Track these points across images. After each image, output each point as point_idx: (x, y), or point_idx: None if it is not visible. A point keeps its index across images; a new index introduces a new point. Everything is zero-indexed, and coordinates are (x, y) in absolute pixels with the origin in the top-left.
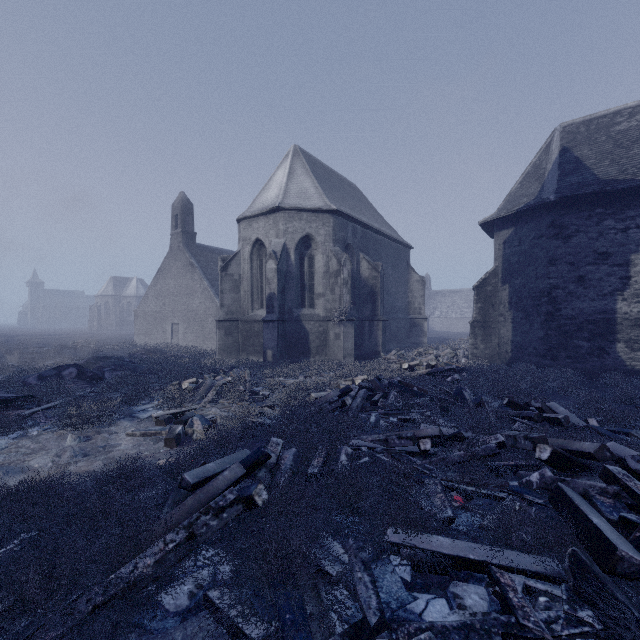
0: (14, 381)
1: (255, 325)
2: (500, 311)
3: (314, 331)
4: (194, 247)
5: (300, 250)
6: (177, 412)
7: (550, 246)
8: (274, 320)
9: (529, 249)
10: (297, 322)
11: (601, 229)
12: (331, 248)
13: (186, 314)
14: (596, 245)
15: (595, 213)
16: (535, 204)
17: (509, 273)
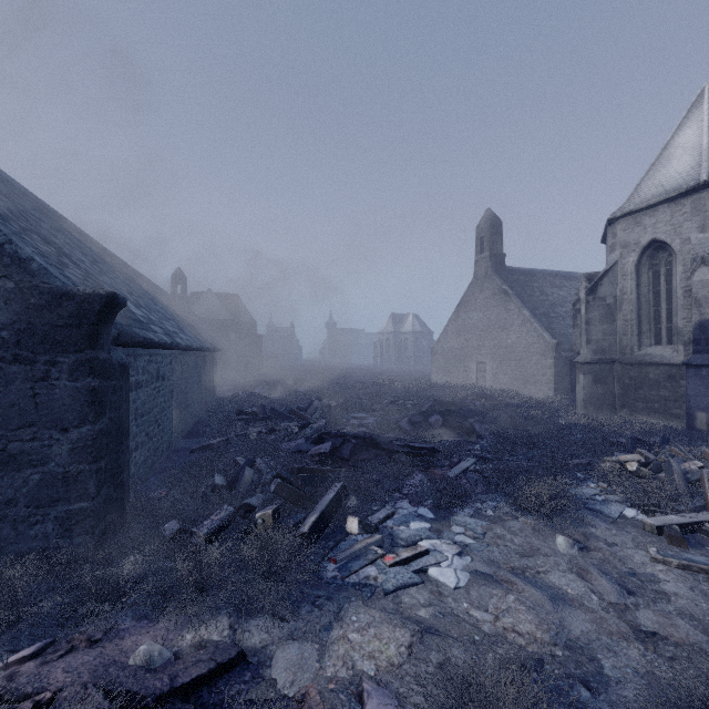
0: (391, 424)
1: (649, 370)
2: None
3: None
4: (503, 271)
5: None
6: (683, 523)
7: None
8: None
9: None
10: None
11: None
12: None
13: (496, 351)
14: None
15: None
16: None
17: None
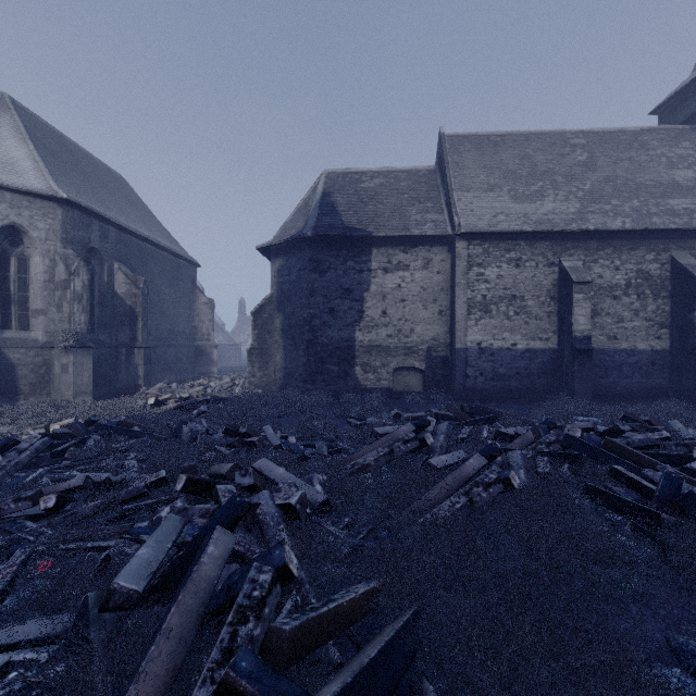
0: None
1: None
2: (276, 338)
3: (26, 362)
4: None
5: (1, 245)
6: None
7: (310, 278)
8: None
9: (296, 279)
10: None
11: (346, 268)
12: (58, 249)
13: None
14: (342, 282)
15: (342, 254)
16: (298, 237)
17: (282, 301)
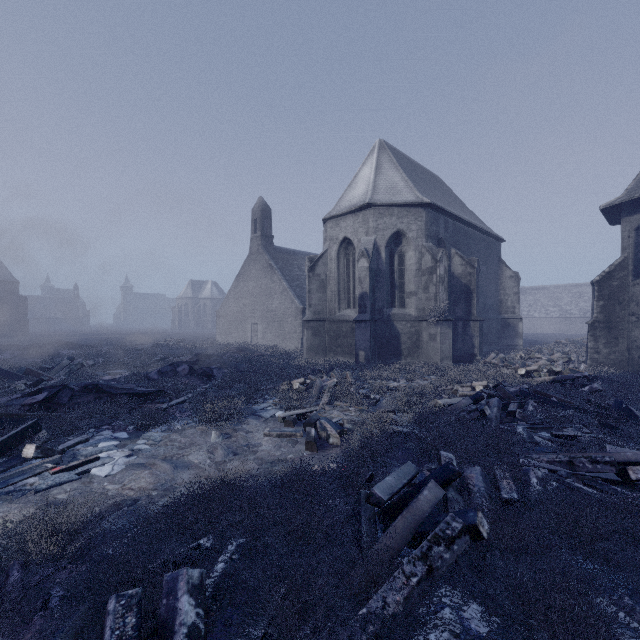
0: (140, 376)
1: (343, 325)
2: (631, 309)
3: (405, 332)
4: (272, 249)
5: (390, 247)
6: (300, 413)
7: None
8: (367, 320)
9: None
10: (388, 322)
11: None
12: (424, 244)
13: (265, 314)
14: None
15: None
16: None
17: None
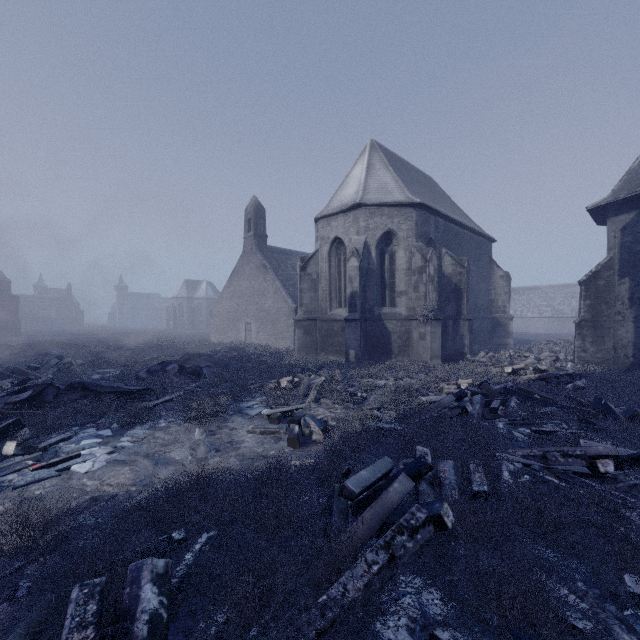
0: (129, 374)
1: (334, 324)
2: (616, 309)
3: (396, 331)
4: (265, 249)
5: (380, 247)
6: (285, 411)
7: None
8: (357, 319)
9: None
10: (378, 321)
11: None
12: (414, 243)
13: (259, 314)
14: None
15: None
16: None
17: (630, 264)
